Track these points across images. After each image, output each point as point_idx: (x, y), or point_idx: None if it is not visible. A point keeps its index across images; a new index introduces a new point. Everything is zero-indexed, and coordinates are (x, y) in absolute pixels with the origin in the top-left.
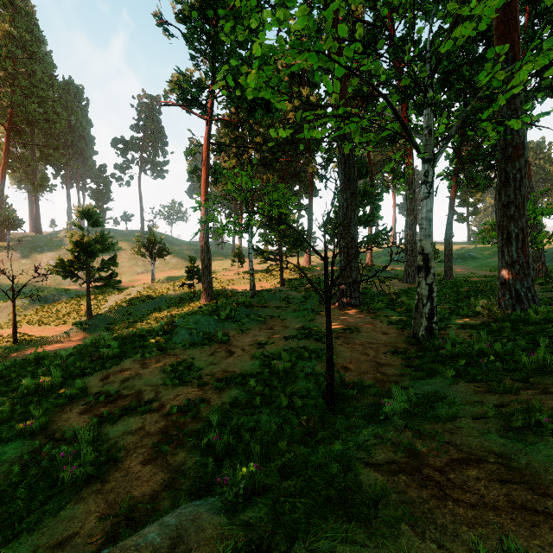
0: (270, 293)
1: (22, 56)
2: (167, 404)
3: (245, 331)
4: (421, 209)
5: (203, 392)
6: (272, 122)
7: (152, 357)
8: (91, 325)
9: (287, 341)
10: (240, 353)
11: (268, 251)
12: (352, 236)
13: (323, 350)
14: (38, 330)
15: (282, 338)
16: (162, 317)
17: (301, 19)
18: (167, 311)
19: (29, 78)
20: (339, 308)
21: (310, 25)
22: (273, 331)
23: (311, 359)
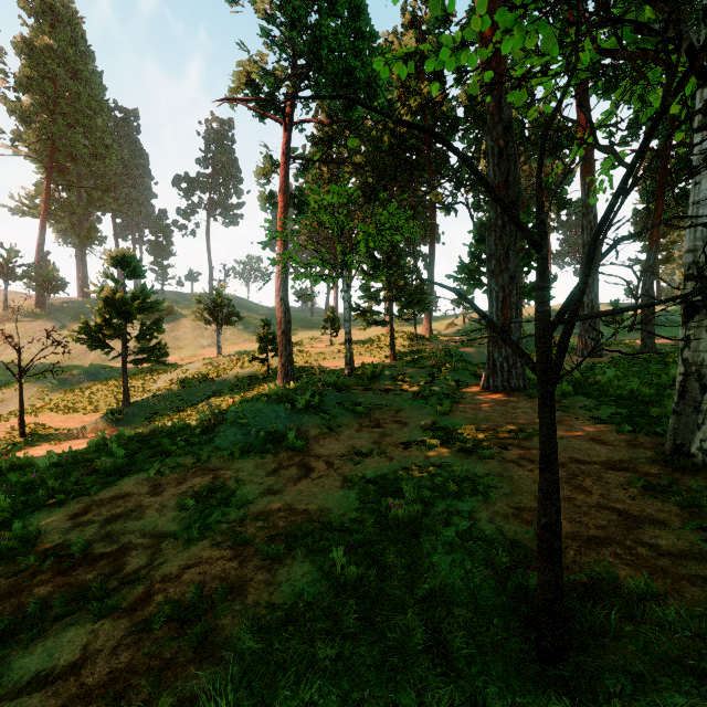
0: (375, 369)
1: (66, 77)
2: (157, 593)
3: (335, 429)
4: (694, 185)
5: (239, 563)
6: (378, 134)
7: (174, 472)
8: (127, 414)
9: (407, 451)
10: (323, 472)
11: (372, 311)
12: (511, 274)
13: (483, 474)
14: (61, 420)
15: (399, 443)
16: (220, 404)
17: None
18: (229, 396)
19: (74, 103)
20: (489, 394)
21: None
22: (382, 430)
23: (462, 493)
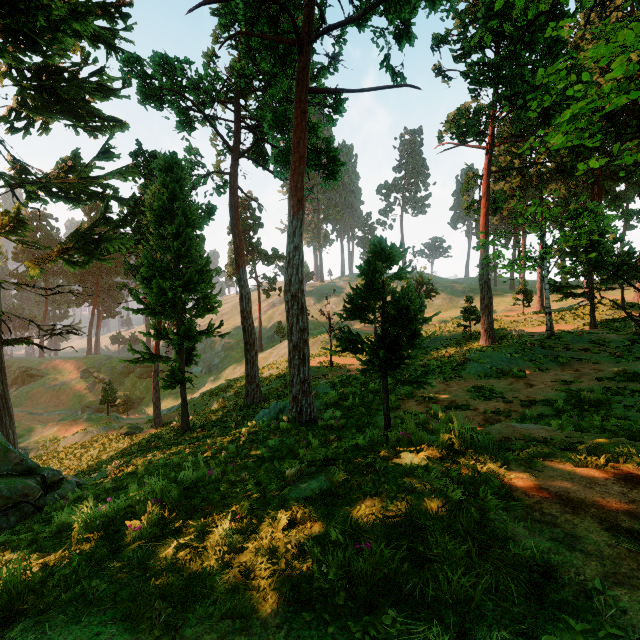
0: (574, 334)
1: None
2: (480, 408)
3: (544, 370)
4: None
5: (509, 406)
6: None
7: (452, 381)
8: None
9: (600, 382)
10: (541, 386)
11: (569, 285)
12: None
13: None
14: (340, 360)
15: (594, 379)
16: (440, 356)
17: (618, 67)
18: (444, 351)
19: None
20: None
21: (630, 68)
22: (580, 372)
23: (633, 396)
